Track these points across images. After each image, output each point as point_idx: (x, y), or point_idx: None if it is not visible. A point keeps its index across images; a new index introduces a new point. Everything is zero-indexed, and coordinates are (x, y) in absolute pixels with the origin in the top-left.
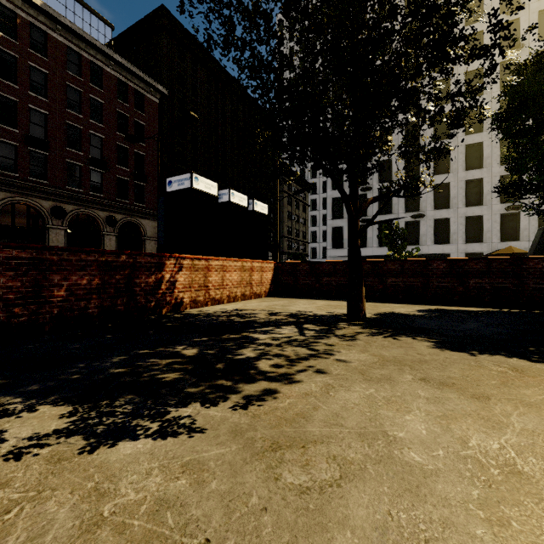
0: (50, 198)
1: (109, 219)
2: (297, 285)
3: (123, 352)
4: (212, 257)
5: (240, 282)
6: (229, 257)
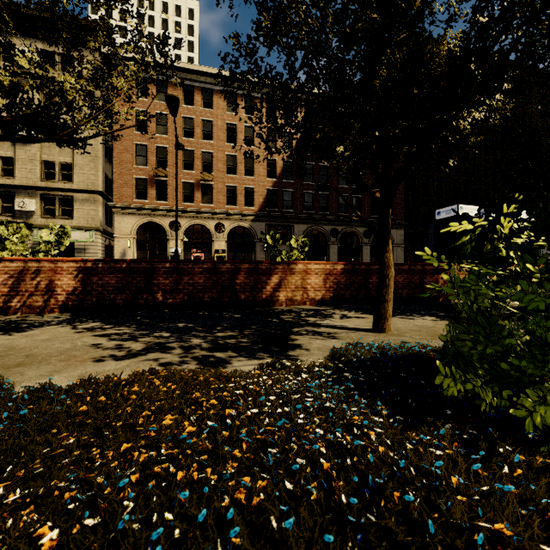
0: (329, 223)
1: (365, 233)
2: None
3: (436, 311)
4: None
5: None
6: None
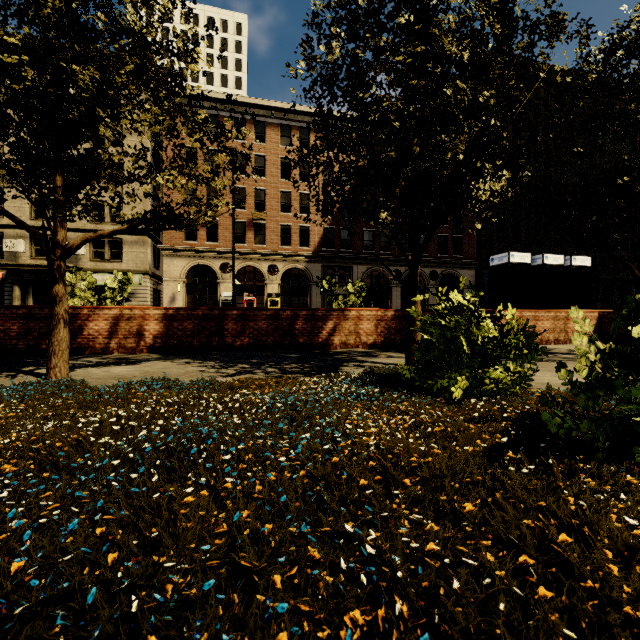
0: (392, 264)
1: (431, 274)
2: (626, 333)
3: None
4: (524, 310)
5: (552, 329)
6: (542, 308)
